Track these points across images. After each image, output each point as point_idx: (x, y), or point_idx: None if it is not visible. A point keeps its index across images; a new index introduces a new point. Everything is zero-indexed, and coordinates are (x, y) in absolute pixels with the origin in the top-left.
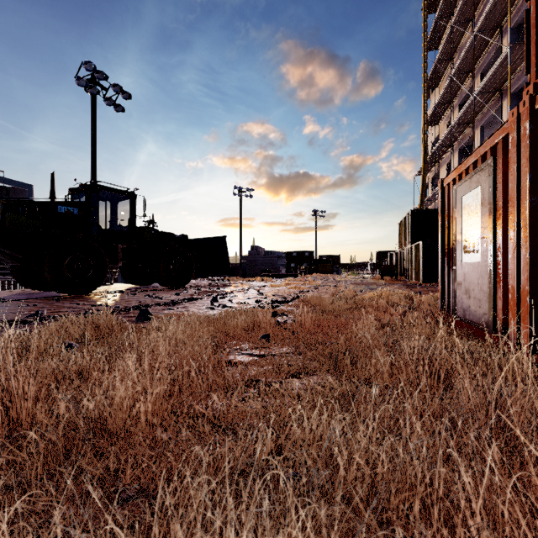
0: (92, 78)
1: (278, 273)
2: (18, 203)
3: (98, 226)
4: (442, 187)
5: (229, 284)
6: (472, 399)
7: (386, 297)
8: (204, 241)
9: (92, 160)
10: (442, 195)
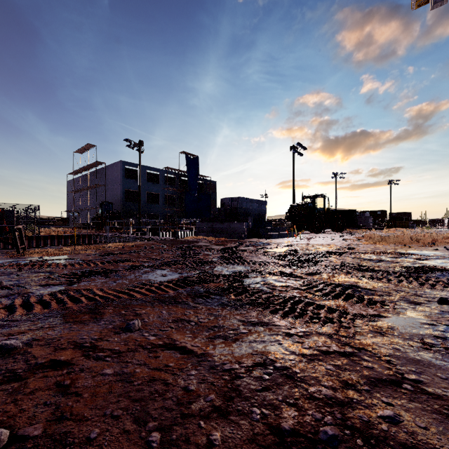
0: (295, 146)
1: (371, 227)
2: (301, 204)
3: (317, 209)
4: None
5: (360, 232)
6: None
7: None
8: (342, 212)
9: (293, 180)
10: None
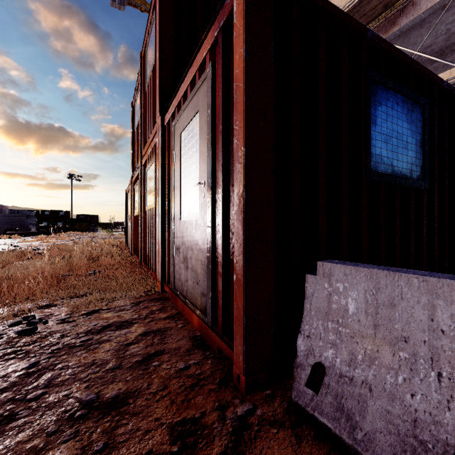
0: None
1: (28, 231)
2: None
3: None
4: (126, 193)
5: None
6: (90, 254)
7: (109, 243)
8: None
9: None
10: (126, 196)
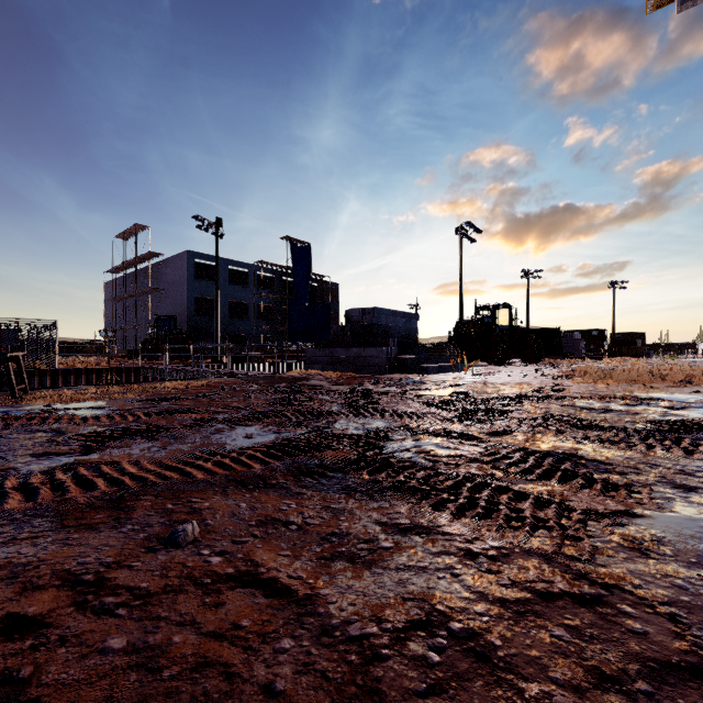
0: (464, 228)
1: (583, 356)
2: (474, 320)
3: (498, 328)
4: None
5: (567, 363)
6: None
7: None
8: (538, 331)
9: (461, 281)
10: None
